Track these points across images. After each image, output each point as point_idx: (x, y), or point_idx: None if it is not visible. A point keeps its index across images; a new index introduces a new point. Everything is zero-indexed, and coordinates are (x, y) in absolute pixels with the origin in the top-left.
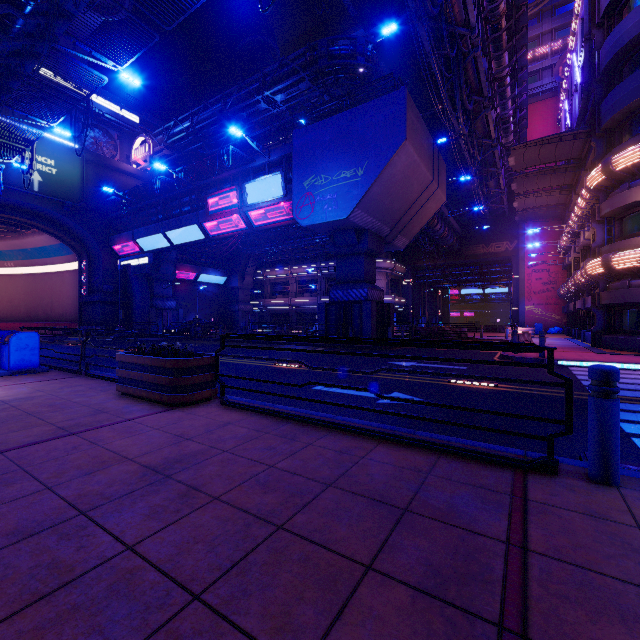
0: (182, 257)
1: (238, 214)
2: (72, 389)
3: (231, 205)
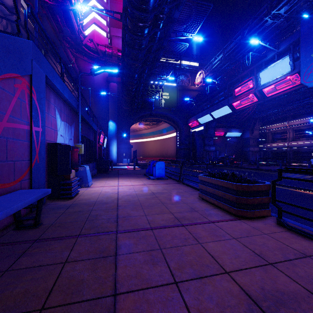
0: (217, 125)
1: (253, 93)
2: (177, 190)
3: (249, 89)
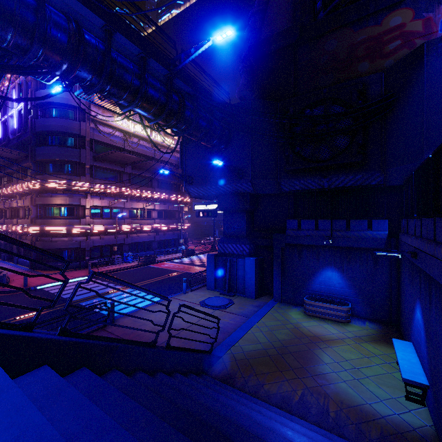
0: None
1: None
2: None
3: None
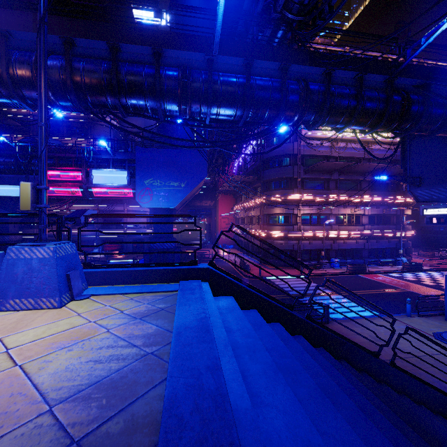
0: None
1: (79, 187)
2: None
3: (75, 180)
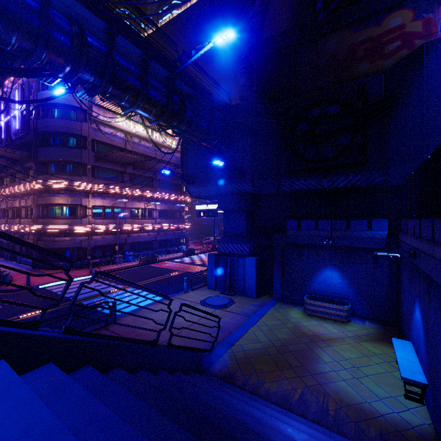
0: None
1: None
2: None
3: None
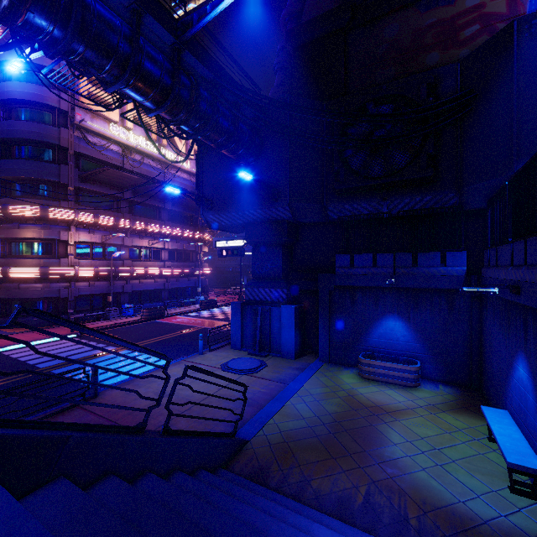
0: None
1: None
2: None
3: None
